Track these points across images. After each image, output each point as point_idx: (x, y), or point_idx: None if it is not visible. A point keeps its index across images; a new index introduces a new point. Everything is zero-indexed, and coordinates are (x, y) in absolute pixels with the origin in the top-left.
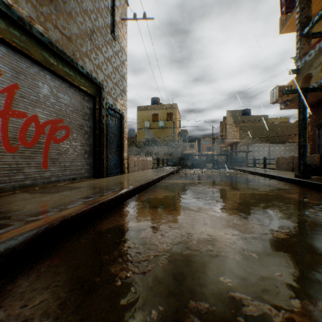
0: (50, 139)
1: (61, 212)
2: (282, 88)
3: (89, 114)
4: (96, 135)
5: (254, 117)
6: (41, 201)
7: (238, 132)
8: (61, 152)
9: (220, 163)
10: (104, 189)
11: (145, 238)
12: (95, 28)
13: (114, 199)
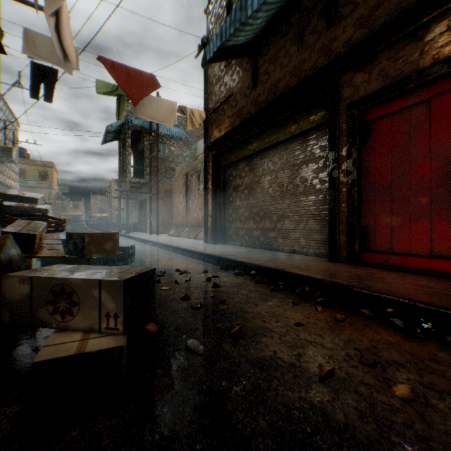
0: None
1: None
2: None
3: None
4: None
5: None
6: None
7: (123, 199)
8: None
9: (100, 227)
10: None
11: None
12: None
13: None
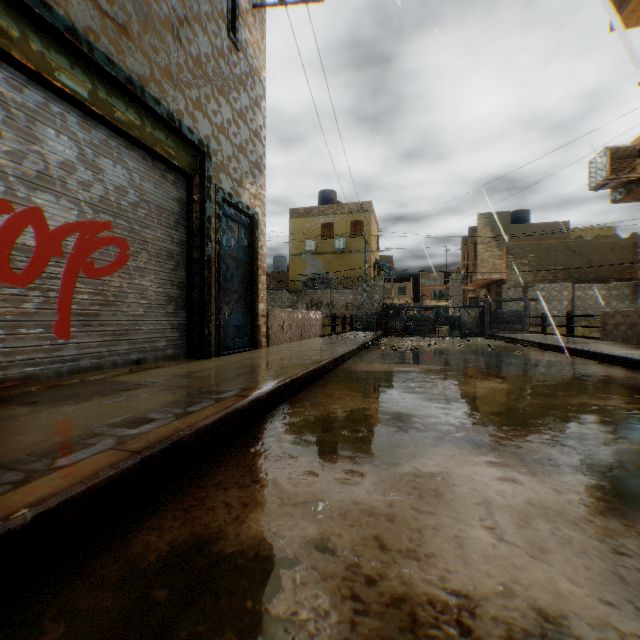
0: (77, 268)
1: (15, 491)
2: (619, 152)
3: (177, 215)
4: (194, 262)
5: (539, 227)
6: (2, 435)
7: (502, 258)
8: (105, 300)
9: (466, 325)
10: (199, 392)
11: (290, 619)
12: (189, 15)
13: (216, 427)
